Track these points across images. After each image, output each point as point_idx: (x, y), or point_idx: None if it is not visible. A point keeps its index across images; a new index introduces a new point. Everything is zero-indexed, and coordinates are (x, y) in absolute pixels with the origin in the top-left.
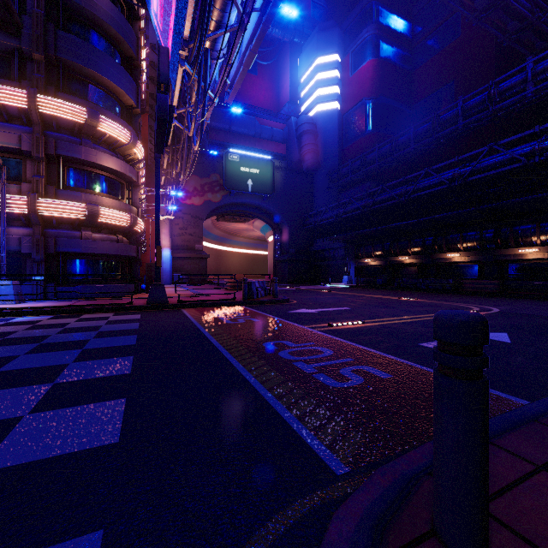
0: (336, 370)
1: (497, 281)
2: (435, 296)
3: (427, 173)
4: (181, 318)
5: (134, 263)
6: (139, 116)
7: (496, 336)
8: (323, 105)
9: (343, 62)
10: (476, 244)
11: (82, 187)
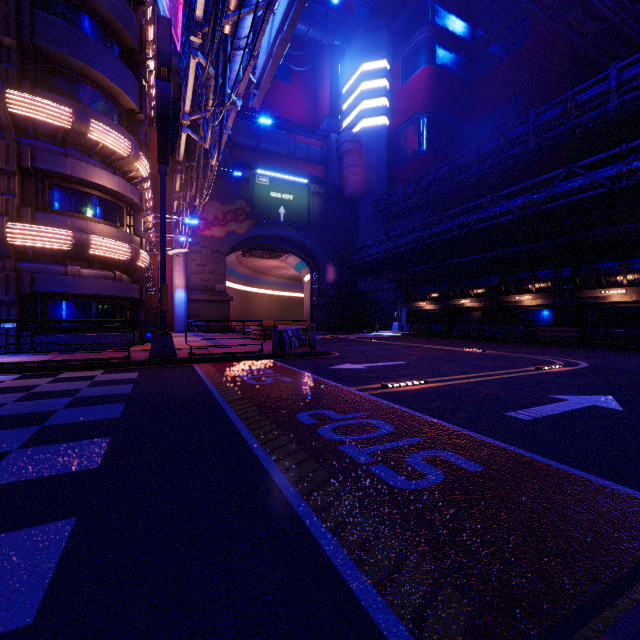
0: (401, 458)
1: (577, 328)
2: (505, 347)
3: (491, 201)
4: (190, 377)
5: (136, 306)
6: (144, 123)
7: (601, 401)
8: (369, 120)
9: (393, 69)
10: (551, 284)
11: (68, 211)
